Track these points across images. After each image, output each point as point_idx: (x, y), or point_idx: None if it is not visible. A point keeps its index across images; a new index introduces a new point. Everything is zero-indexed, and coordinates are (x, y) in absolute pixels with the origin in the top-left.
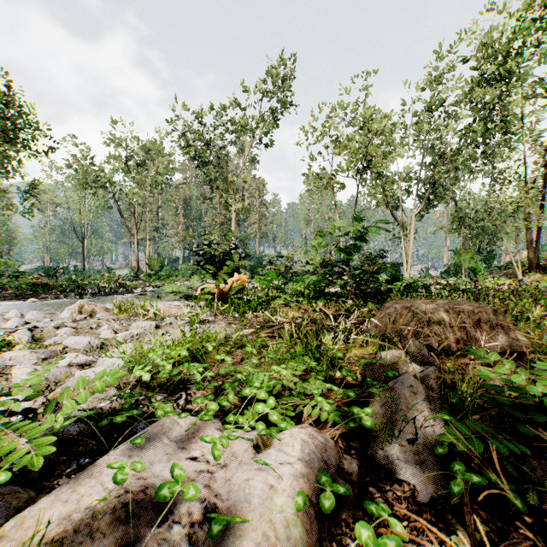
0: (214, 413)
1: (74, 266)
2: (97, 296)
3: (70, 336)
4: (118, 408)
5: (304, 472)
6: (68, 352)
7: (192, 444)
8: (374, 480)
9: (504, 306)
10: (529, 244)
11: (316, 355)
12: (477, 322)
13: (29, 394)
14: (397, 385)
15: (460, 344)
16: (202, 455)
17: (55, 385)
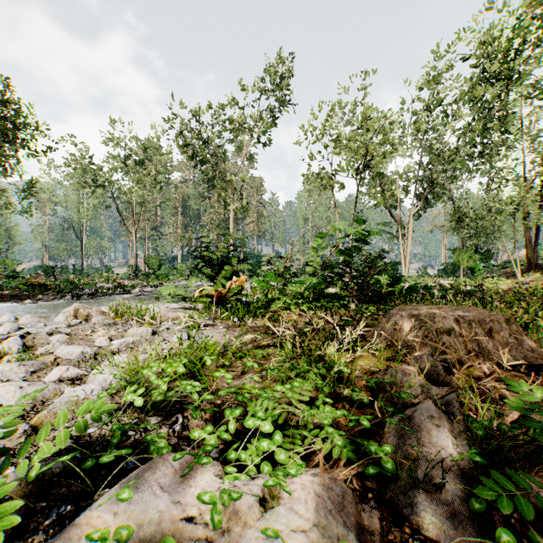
0: (213, 448)
1: (73, 264)
2: (95, 296)
3: (63, 344)
4: (108, 436)
5: (322, 542)
6: (60, 363)
7: (188, 495)
8: (399, 538)
9: (514, 313)
10: (528, 244)
11: (323, 372)
12: (488, 332)
13: (0, 437)
14: (417, 414)
15: (471, 355)
16: (199, 513)
17: (42, 404)
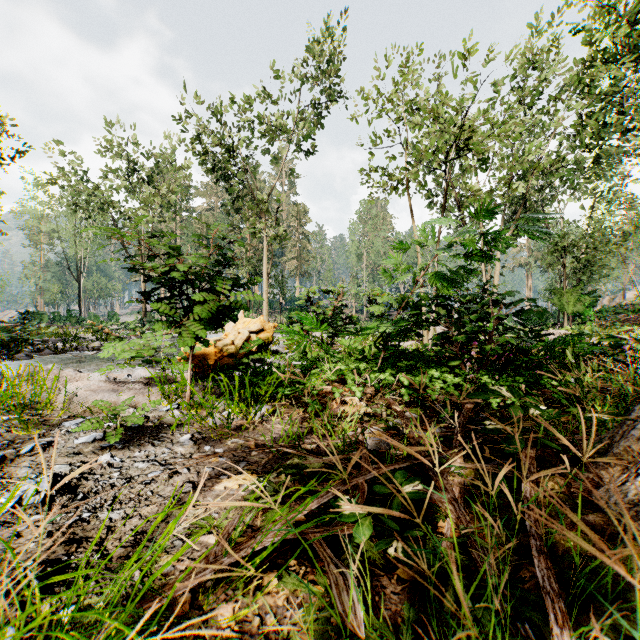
0: None
1: (67, 310)
2: (42, 354)
3: None
4: None
5: None
6: None
7: None
8: None
9: None
10: None
11: None
12: None
13: None
14: None
15: None
16: None
17: None
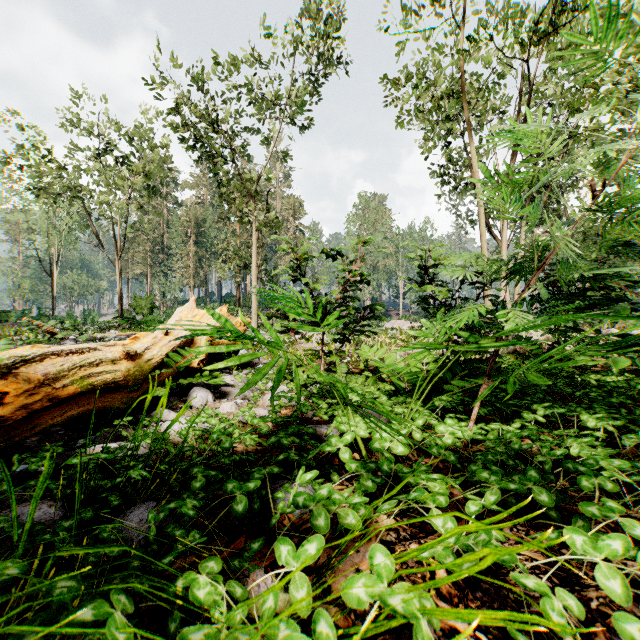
0: None
1: (38, 308)
2: None
3: None
4: None
5: None
6: None
7: None
8: None
9: None
10: None
11: None
12: None
13: None
14: None
15: None
16: None
17: None
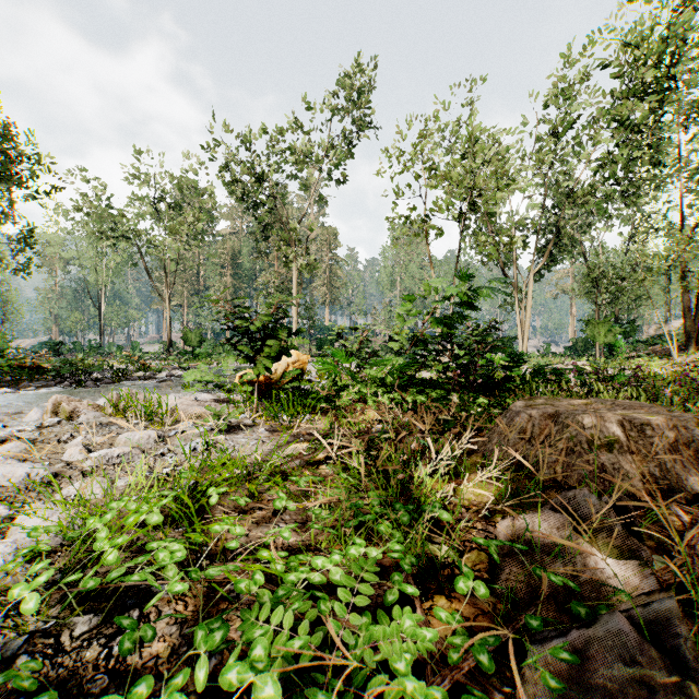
0: None
1: (88, 340)
2: (102, 383)
3: (10, 459)
4: None
5: None
6: None
7: None
8: None
9: None
10: (686, 313)
11: (403, 527)
12: (672, 444)
13: None
14: (596, 649)
15: (648, 483)
16: None
17: None
